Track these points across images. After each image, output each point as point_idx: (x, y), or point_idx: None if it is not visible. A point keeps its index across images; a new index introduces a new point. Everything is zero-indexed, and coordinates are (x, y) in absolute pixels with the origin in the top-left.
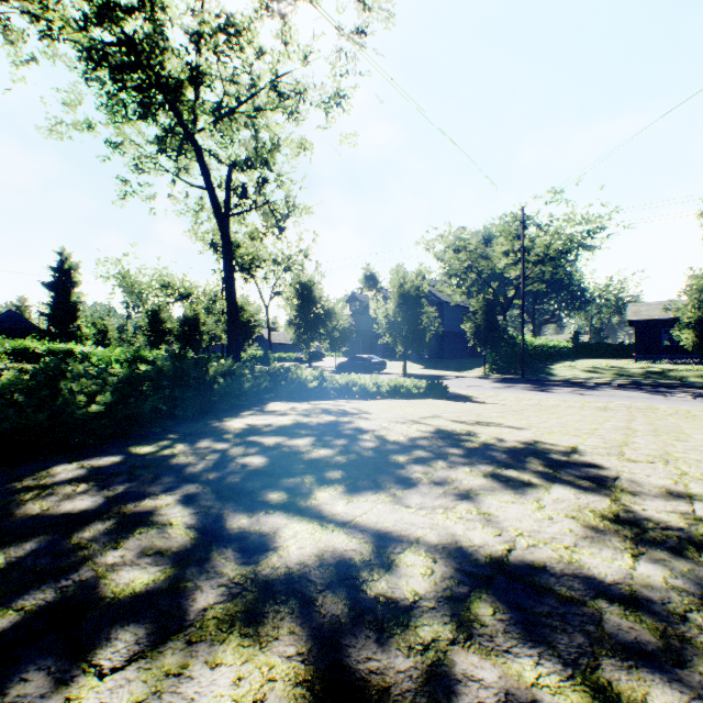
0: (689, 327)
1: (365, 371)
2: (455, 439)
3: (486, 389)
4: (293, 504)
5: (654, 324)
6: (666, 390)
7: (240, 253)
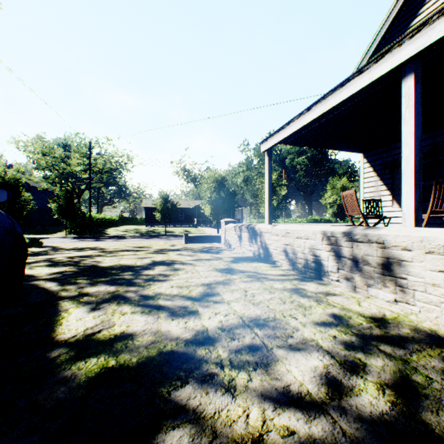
0: (159, 212)
1: None
2: (62, 248)
3: (68, 242)
4: None
5: (153, 209)
6: (151, 237)
7: None
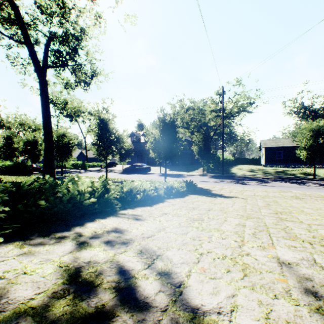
0: (305, 149)
1: (139, 172)
2: None
3: (211, 183)
4: None
5: (273, 149)
6: (299, 181)
7: (68, 107)
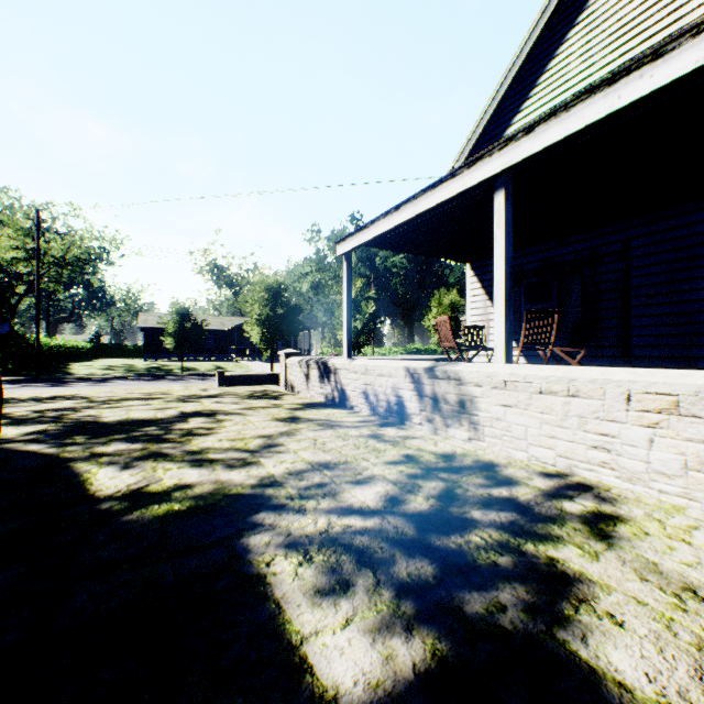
0: (172, 336)
1: None
2: (11, 399)
3: None
4: None
5: (158, 331)
6: (157, 378)
7: None
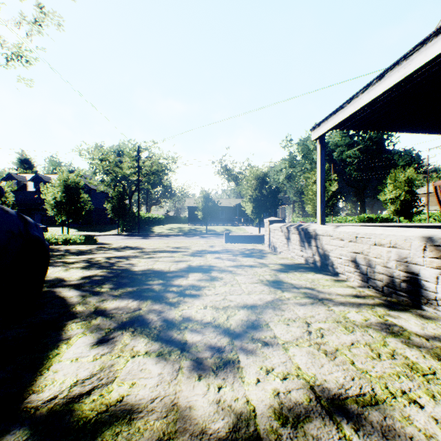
0: (201, 211)
1: None
2: (105, 247)
3: (119, 240)
4: (63, 258)
5: (195, 208)
6: (193, 236)
7: None
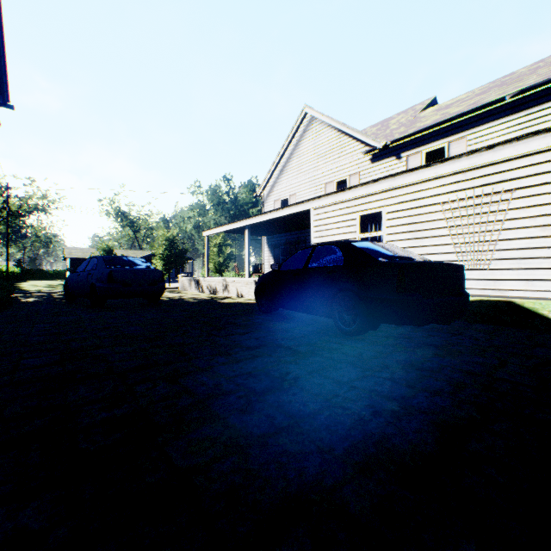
0: None
1: None
2: None
3: None
4: None
5: (81, 260)
6: None
7: None
